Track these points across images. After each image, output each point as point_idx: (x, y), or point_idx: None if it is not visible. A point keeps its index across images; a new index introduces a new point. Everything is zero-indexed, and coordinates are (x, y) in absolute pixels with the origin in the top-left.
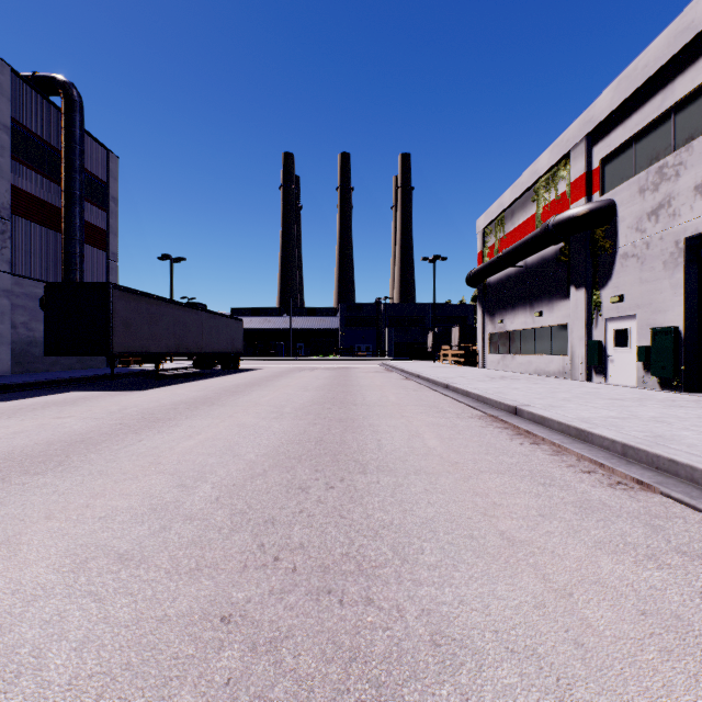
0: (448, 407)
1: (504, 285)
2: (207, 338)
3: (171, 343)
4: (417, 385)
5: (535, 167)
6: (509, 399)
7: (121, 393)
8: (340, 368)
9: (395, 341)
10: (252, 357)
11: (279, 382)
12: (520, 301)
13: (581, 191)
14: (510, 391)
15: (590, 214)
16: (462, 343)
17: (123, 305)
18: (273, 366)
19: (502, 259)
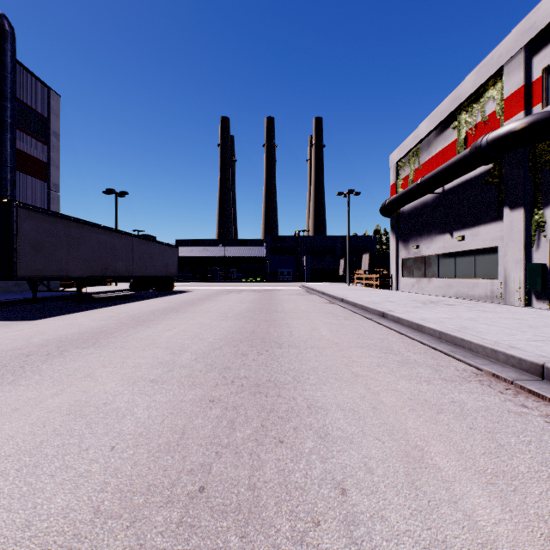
0: (407, 351)
1: (419, 213)
2: (139, 262)
3: (96, 267)
4: (345, 311)
5: (457, 92)
6: (506, 345)
7: (9, 323)
8: (265, 290)
9: (312, 267)
10: (192, 279)
11: (201, 306)
12: (438, 226)
13: (518, 105)
14: (474, 324)
15: (536, 125)
16: (371, 268)
17: (31, 226)
18: (206, 289)
19: (422, 185)
